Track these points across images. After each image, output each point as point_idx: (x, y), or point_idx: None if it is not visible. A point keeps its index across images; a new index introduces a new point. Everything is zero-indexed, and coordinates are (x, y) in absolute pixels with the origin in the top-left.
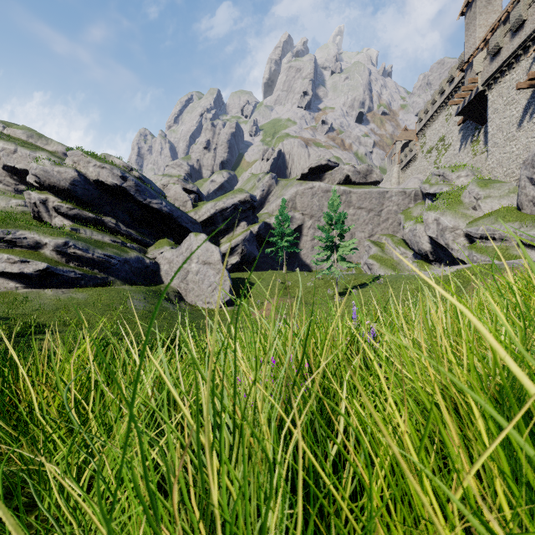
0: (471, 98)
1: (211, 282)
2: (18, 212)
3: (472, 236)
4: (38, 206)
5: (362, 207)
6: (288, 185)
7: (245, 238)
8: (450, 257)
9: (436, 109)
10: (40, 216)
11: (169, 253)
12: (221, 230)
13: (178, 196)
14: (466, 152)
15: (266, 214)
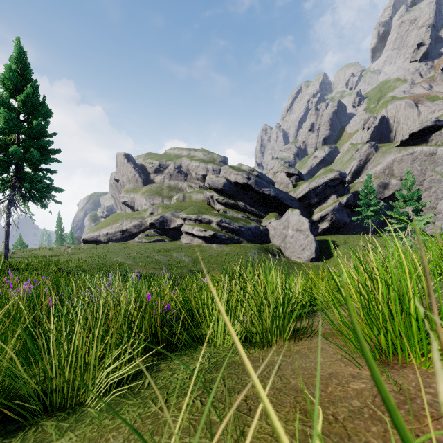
0: None
1: (302, 243)
2: (201, 201)
3: None
4: (209, 199)
5: None
6: (386, 152)
7: (334, 208)
8: None
9: None
10: (210, 204)
11: (274, 223)
12: (314, 203)
13: (283, 180)
14: None
15: (360, 183)
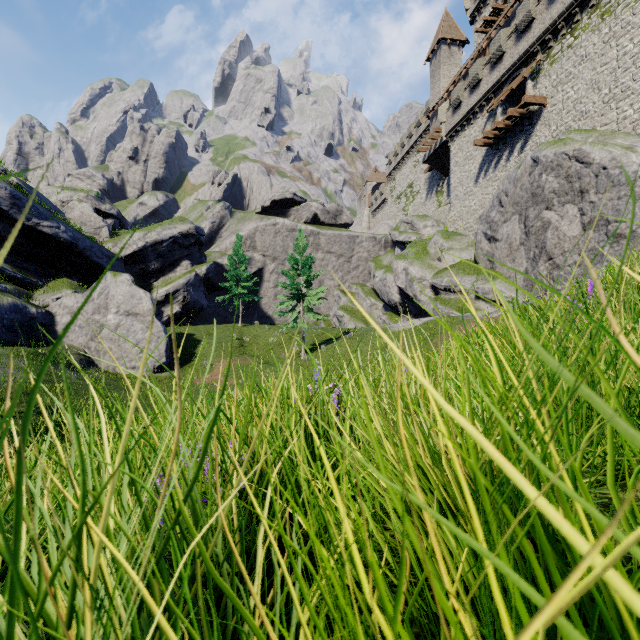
0: (437, 147)
1: (139, 339)
2: None
3: (437, 287)
4: None
5: (331, 252)
6: (246, 218)
7: (188, 282)
8: (418, 308)
9: (405, 154)
10: None
11: (70, 299)
12: (155, 270)
13: (87, 218)
14: (432, 202)
15: (217, 252)
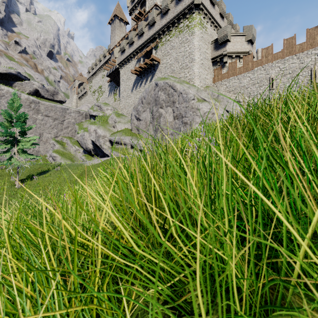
0: (113, 70)
1: None
2: None
3: (112, 141)
4: None
5: (49, 116)
6: None
7: None
8: (103, 152)
9: (98, 69)
10: None
11: None
12: None
13: None
14: (112, 98)
15: None
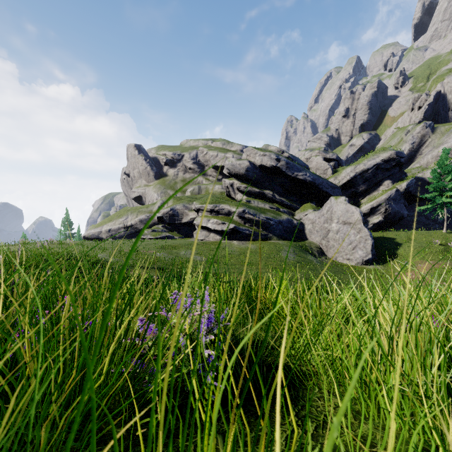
0: None
1: (351, 240)
2: (219, 193)
3: None
4: (228, 188)
5: None
6: (451, 129)
7: (389, 197)
8: None
9: None
10: (229, 194)
11: (312, 215)
12: (361, 191)
13: (319, 165)
14: None
15: (417, 168)
